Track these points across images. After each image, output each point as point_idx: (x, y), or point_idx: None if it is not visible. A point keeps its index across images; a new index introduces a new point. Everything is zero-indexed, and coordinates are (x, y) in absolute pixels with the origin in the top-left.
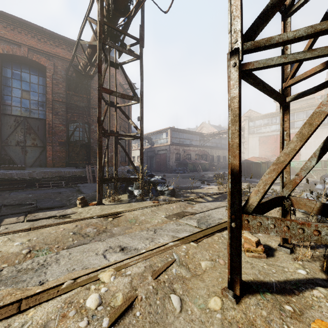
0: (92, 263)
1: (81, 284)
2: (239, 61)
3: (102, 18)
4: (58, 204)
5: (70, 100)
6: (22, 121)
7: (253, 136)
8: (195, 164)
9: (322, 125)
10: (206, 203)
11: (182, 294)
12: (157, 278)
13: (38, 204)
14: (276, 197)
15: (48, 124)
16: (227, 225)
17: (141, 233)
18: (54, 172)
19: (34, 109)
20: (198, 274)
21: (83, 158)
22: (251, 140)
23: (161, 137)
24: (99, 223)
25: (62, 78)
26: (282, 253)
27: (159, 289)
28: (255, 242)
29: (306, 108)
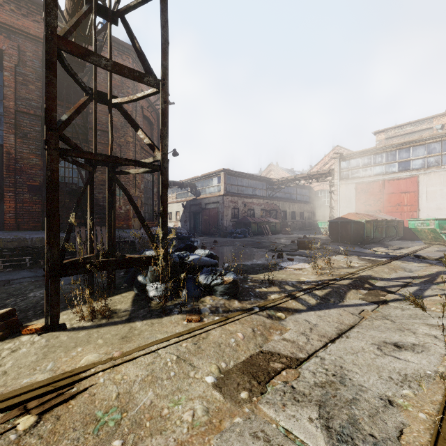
0: None
1: None
2: None
3: None
4: None
5: None
6: None
7: (347, 182)
8: (261, 223)
9: None
10: (308, 313)
11: None
12: None
13: None
14: None
15: (7, 154)
16: None
17: None
18: (10, 240)
19: None
20: None
21: None
22: (344, 189)
23: (211, 184)
24: None
25: (35, 74)
26: None
27: None
28: None
29: (428, 141)
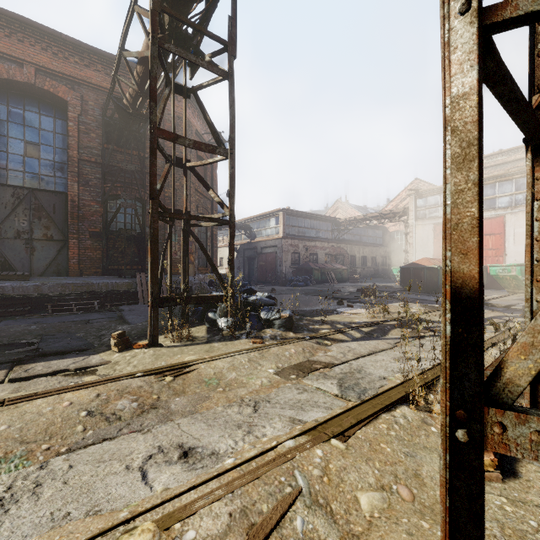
0: (112, 496)
1: None
2: None
3: None
4: (77, 345)
5: (111, 160)
6: (27, 195)
7: (423, 222)
8: (325, 270)
9: None
10: (351, 342)
11: None
12: None
13: (41, 344)
14: None
15: (71, 202)
16: (401, 395)
17: (228, 411)
18: (80, 285)
19: (47, 176)
20: (356, 534)
21: (132, 260)
22: (420, 230)
23: (268, 225)
24: (146, 387)
25: (95, 122)
26: (534, 468)
27: None
28: None
29: (515, 175)
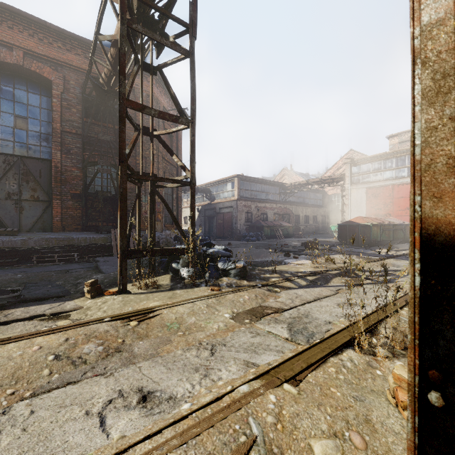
0: (69, 445)
1: None
2: None
3: None
4: (55, 292)
5: (89, 132)
6: (16, 162)
7: (357, 186)
8: (273, 227)
9: None
10: (298, 290)
11: None
12: None
13: (24, 291)
14: None
15: (55, 167)
16: (347, 339)
17: (186, 355)
18: (62, 239)
19: (34, 145)
20: None
21: (107, 218)
22: (354, 193)
23: (225, 189)
24: (112, 332)
25: (76, 99)
26: None
27: None
28: None
29: None
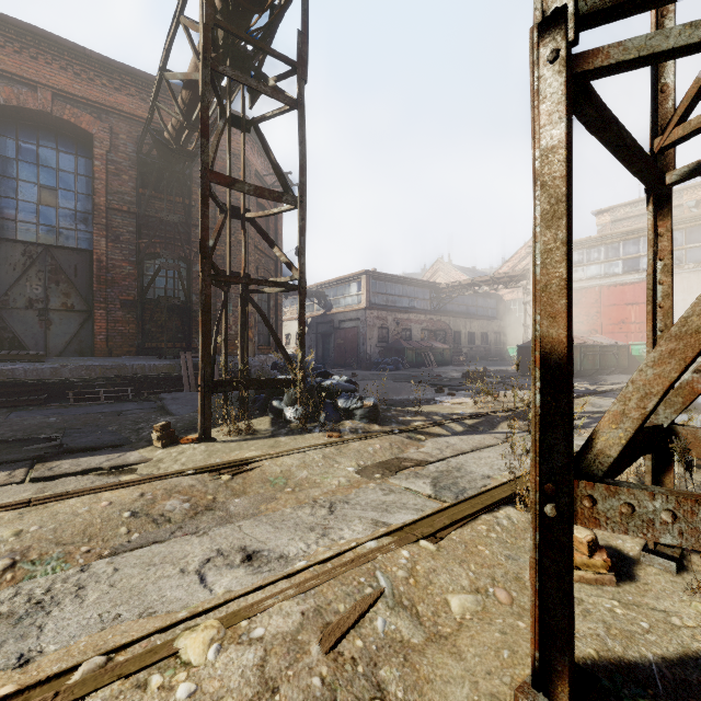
0: (168, 599)
1: (125, 671)
2: (568, 45)
3: (211, 10)
4: (110, 440)
5: (148, 209)
6: (41, 254)
7: None
8: (421, 350)
9: (700, 265)
10: (451, 437)
11: (404, 698)
12: (335, 649)
13: (65, 439)
14: (644, 429)
15: (97, 262)
16: (506, 495)
17: (298, 513)
18: (110, 367)
19: (67, 229)
20: (444, 635)
21: (174, 337)
22: None
23: (347, 292)
24: (199, 487)
25: (128, 160)
26: (655, 571)
27: (339, 687)
28: (588, 542)
29: None
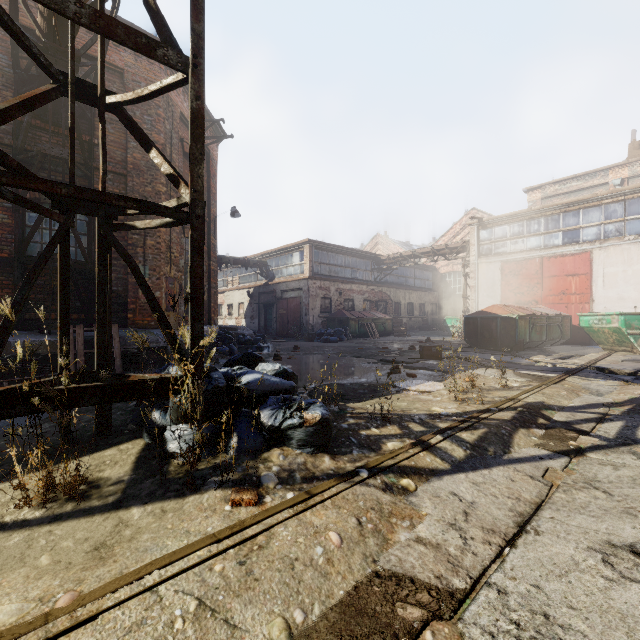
0: None
1: None
2: None
3: None
4: None
5: (30, 143)
6: None
7: (488, 260)
8: (364, 320)
9: None
10: (456, 478)
11: None
12: None
13: None
14: None
15: None
16: None
17: None
18: None
19: None
20: None
21: None
22: (484, 269)
23: (290, 262)
24: None
25: (1, 77)
26: None
27: None
28: None
29: (605, 200)
